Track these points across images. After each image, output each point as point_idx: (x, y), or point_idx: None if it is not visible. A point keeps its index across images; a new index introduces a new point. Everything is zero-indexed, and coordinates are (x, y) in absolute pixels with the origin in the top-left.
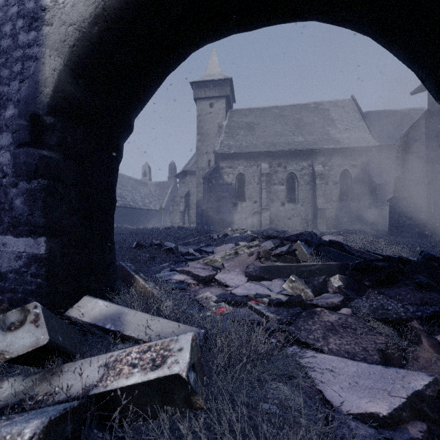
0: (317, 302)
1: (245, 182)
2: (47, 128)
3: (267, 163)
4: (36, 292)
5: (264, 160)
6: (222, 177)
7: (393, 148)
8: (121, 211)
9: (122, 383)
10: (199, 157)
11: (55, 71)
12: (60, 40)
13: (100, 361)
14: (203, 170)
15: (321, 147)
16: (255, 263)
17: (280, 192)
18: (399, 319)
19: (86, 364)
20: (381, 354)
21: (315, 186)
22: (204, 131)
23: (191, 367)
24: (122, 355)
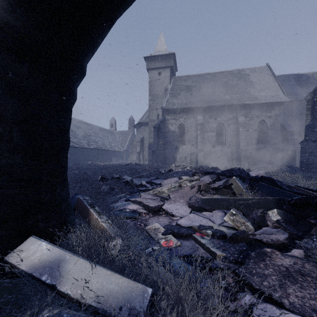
0: (261, 237)
1: (184, 130)
2: None
3: (202, 115)
4: None
5: (199, 113)
6: (167, 126)
7: (300, 103)
8: (94, 152)
9: None
10: (150, 112)
11: None
12: None
13: None
14: (153, 121)
15: (243, 103)
16: (197, 195)
17: (212, 138)
18: None
19: None
20: None
21: (238, 133)
22: (154, 93)
23: None
24: None
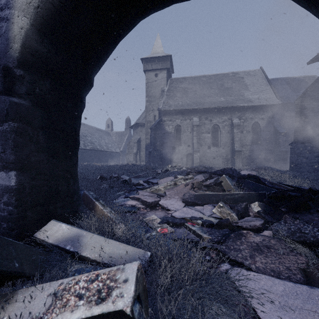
0: (242, 224)
1: (181, 131)
2: (17, 79)
3: (197, 117)
4: (8, 218)
5: (195, 115)
6: (164, 127)
7: (292, 106)
8: (91, 153)
9: (66, 318)
10: (147, 113)
11: (22, 29)
12: (26, 2)
13: (50, 288)
14: (150, 122)
15: (237, 105)
16: (190, 192)
17: (207, 139)
18: (316, 242)
19: (37, 291)
20: (303, 273)
21: (233, 134)
22: (151, 94)
23: (136, 299)
24: (71, 283)
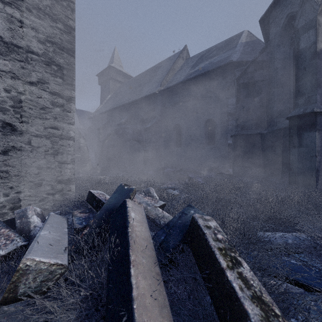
0: None
1: None
2: None
3: None
4: None
5: None
6: None
7: None
8: None
9: None
10: None
11: None
12: None
13: None
14: None
15: None
16: None
17: None
18: None
19: None
20: None
21: None
22: None
23: None
24: None
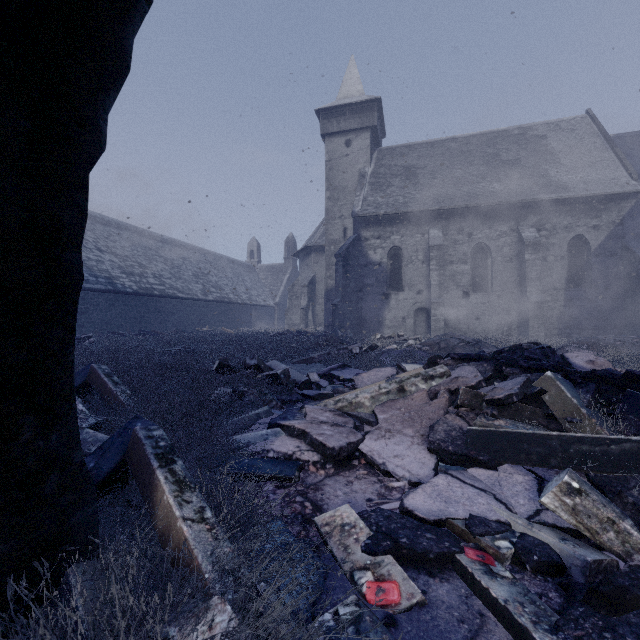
0: None
1: (402, 260)
2: None
3: (439, 228)
4: None
5: (434, 224)
6: (365, 253)
7: None
8: (216, 307)
9: None
10: (329, 223)
11: None
12: None
13: None
14: (335, 243)
15: (534, 198)
16: (449, 420)
17: (462, 276)
18: None
19: None
20: None
21: (523, 264)
22: (337, 184)
23: None
24: None
